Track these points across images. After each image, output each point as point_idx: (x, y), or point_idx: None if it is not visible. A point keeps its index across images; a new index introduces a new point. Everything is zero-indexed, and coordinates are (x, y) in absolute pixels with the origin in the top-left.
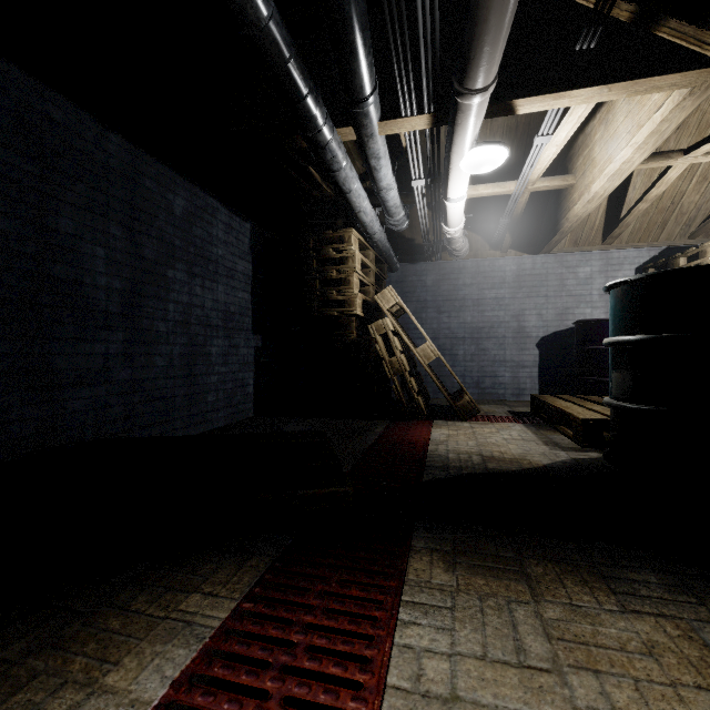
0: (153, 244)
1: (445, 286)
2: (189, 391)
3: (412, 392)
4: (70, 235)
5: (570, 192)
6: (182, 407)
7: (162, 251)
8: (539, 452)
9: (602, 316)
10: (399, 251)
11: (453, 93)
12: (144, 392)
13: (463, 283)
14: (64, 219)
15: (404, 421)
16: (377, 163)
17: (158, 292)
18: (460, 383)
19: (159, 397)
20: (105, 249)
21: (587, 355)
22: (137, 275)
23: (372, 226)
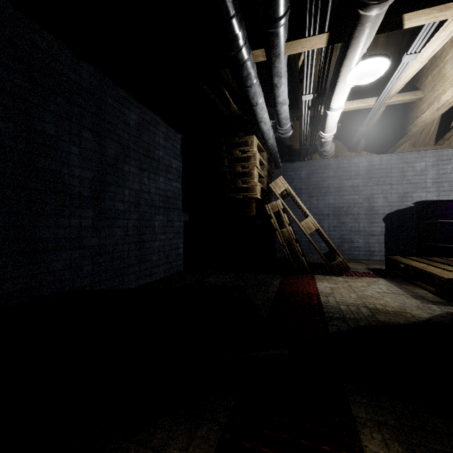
0: (114, 146)
1: (314, 178)
2: (139, 253)
3: (298, 254)
4: (52, 136)
5: (418, 104)
6: (134, 265)
7: (120, 151)
8: (414, 305)
9: (435, 198)
10: (281, 154)
11: (356, 7)
12: (108, 254)
13: (327, 176)
14: (48, 123)
15: (292, 275)
16: (279, 81)
17: (117, 181)
18: (335, 247)
19: (118, 258)
20: (79, 148)
21: (426, 227)
22: (102, 168)
23: (268, 134)
